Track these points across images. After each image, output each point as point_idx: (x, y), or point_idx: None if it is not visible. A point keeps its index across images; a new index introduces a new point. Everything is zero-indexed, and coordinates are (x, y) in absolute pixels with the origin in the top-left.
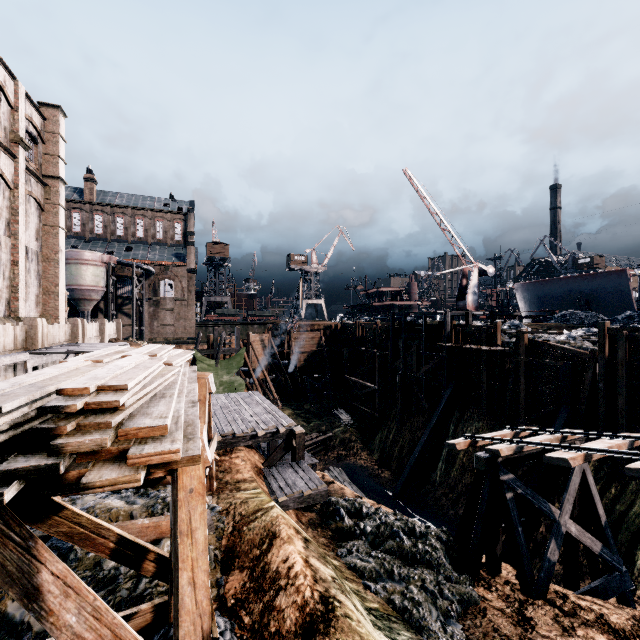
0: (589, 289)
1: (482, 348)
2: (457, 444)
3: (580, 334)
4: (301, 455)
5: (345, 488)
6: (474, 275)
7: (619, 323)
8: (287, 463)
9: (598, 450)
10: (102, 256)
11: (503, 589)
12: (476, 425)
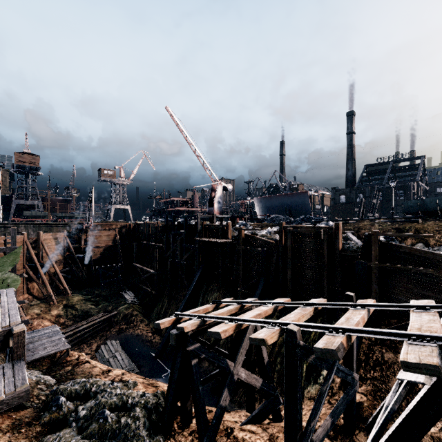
0: (291, 202)
1: (216, 241)
2: (162, 323)
3: (275, 230)
4: (21, 353)
5: (99, 364)
6: (219, 190)
7: (297, 223)
8: (0, 365)
9: (245, 320)
10: None
11: (185, 441)
12: (215, 295)
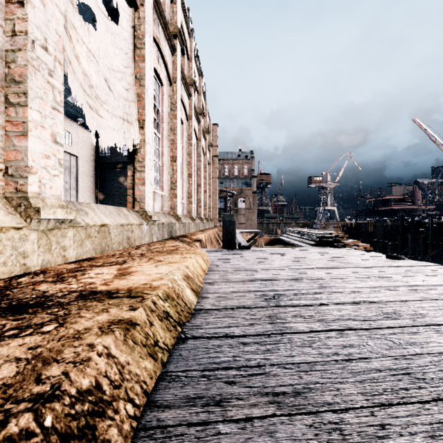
0: None
1: None
2: None
3: None
4: None
5: None
6: None
7: None
8: None
9: None
10: None
11: None
12: None
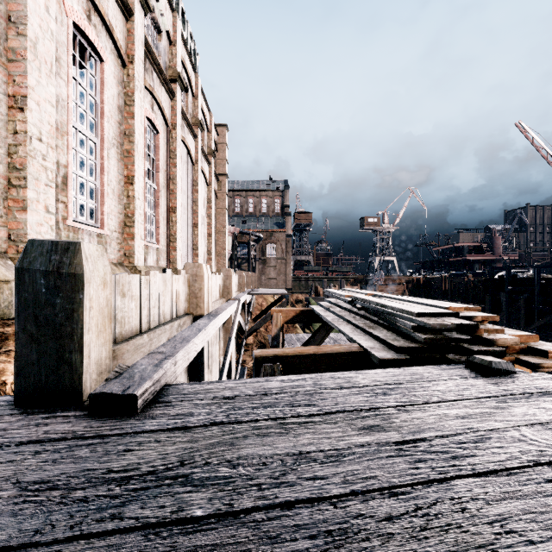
0: None
1: None
2: None
3: None
4: None
5: None
6: None
7: None
8: None
9: None
10: (230, 228)
11: None
12: None
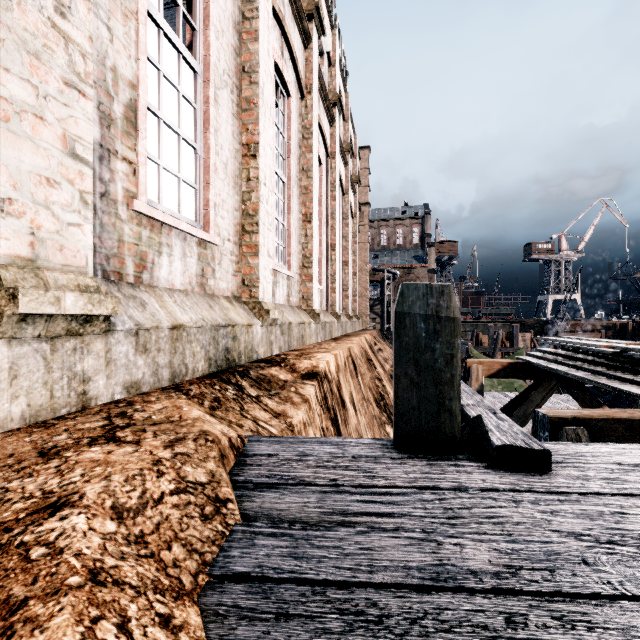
0: None
1: None
2: None
3: None
4: None
5: None
6: None
7: None
8: None
9: None
10: None
11: None
12: None
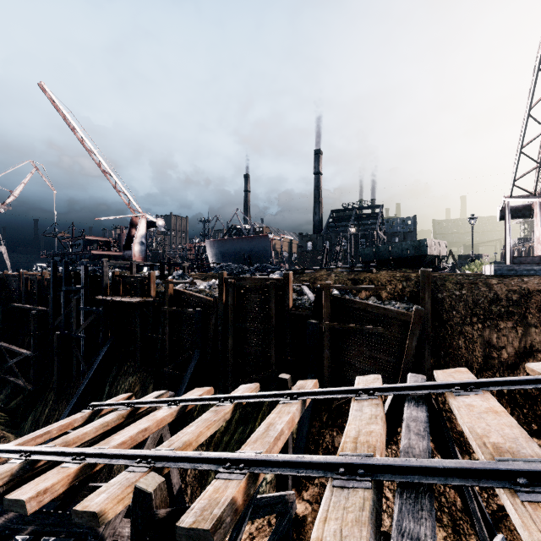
0: (250, 248)
1: (129, 300)
2: None
3: None
4: None
5: None
6: (142, 225)
7: (250, 273)
8: None
9: (101, 455)
10: None
11: None
12: (130, 381)
